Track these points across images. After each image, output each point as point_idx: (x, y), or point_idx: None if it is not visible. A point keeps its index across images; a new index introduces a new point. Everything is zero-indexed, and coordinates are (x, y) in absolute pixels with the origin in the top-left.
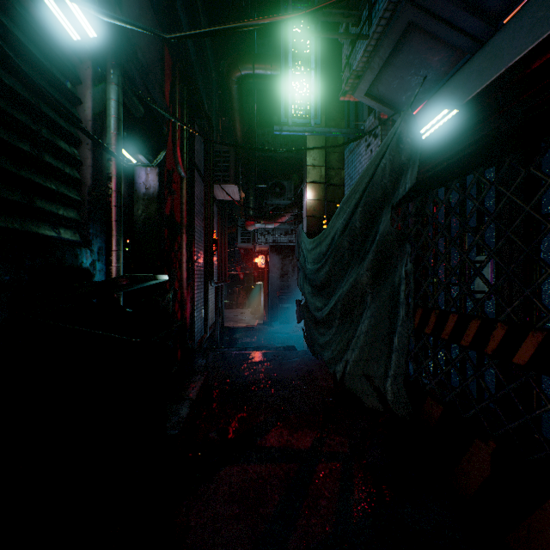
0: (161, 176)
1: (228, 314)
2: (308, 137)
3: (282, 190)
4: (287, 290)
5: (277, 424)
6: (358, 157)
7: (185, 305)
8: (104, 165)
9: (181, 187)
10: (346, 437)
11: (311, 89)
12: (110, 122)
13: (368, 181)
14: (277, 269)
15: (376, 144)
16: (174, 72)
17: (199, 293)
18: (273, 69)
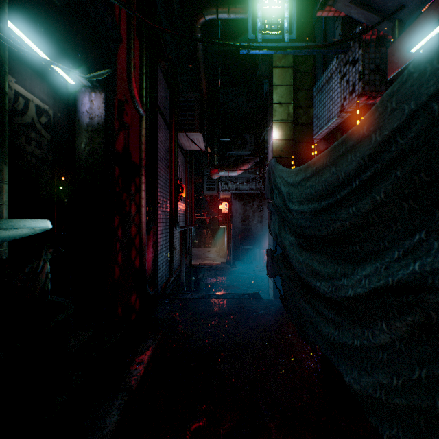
0: (108, 104)
1: (197, 252)
2: (275, 73)
3: (243, 142)
4: (248, 233)
5: None
6: (329, 94)
7: (143, 251)
8: None
9: (140, 126)
10: None
11: None
12: None
13: None
14: (239, 214)
15: (356, 71)
16: None
17: (164, 237)
18: (237, 11)
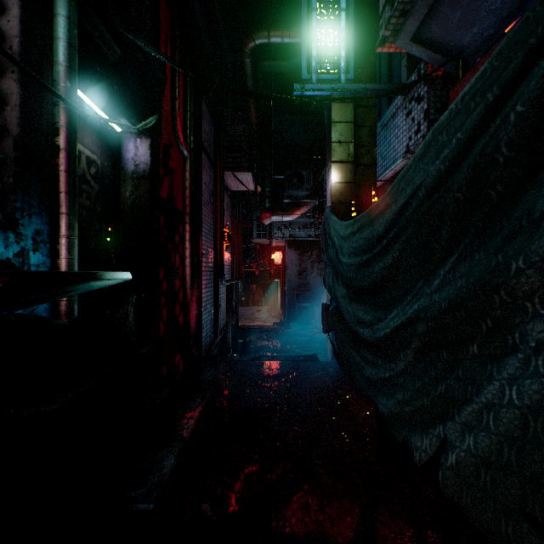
0: (153, 150)
1: (244, 312)
2: (334, 108)
3: (300, 180)
4: (305, 288)
5: (300, 487)
6: (394, 131)
7: (188, 307)
8: (47, 111)
9: (184, 169)
10: (408, 522)
11: (341, 36)
12: (57, 48)
13: (541, 38)
14: (294, 265)
15: (421, 109)
16: (172, 28)
17: (209, 292)
18: (291, 35)
